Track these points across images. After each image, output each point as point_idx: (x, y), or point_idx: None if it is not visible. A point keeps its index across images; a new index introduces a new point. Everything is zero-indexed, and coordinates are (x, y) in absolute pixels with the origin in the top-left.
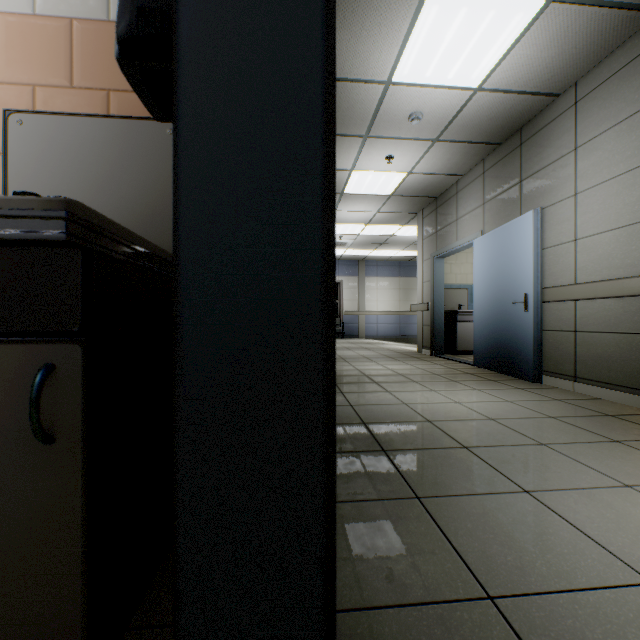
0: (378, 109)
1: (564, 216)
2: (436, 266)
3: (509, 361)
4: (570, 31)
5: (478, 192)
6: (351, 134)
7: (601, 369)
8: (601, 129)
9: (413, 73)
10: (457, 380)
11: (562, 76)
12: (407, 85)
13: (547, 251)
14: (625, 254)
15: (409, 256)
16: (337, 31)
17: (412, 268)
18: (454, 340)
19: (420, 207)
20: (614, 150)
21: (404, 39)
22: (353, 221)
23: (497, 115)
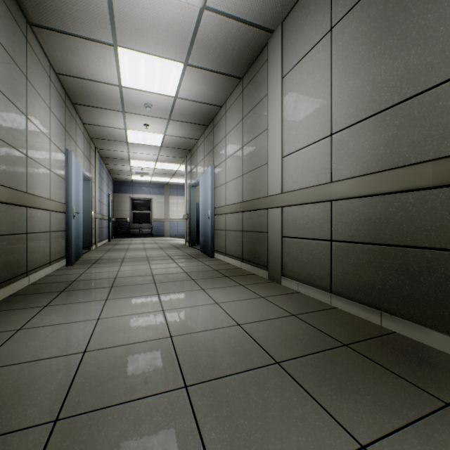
0: (123, 98)
1: (223, 170)
2: (191, 192)
3: (206, 247)
4: (206, 79)
5: (203, 151)
6: (113, 109)
7: (231, 249)
8: (231, 129)
9: (133, 84)
10: (175, 258)
11: (216, 98)
12: (134, 89)
13: (219, 188)
14: (236, 192)
15: None
16: (72, 55)
17: None
18: None
19: (184, 155)
20: (233, 140)
21: (117, 67)
22: (145, 159)
23: (196, 111)
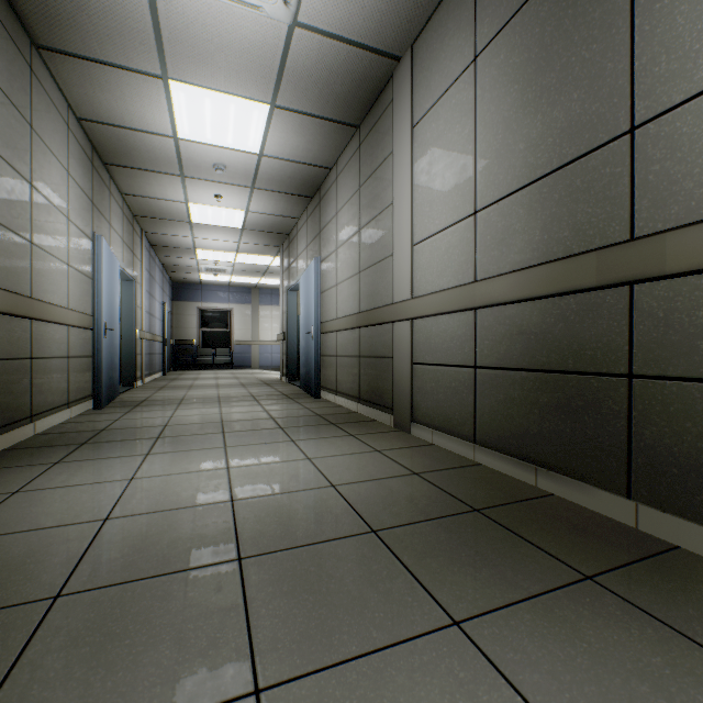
0: (181, 156)
1: (334, 265)
2: (290, 298)
3: (309, 382)
4: (304, 128)
5: (305, 236)
6: (167, 172)
7: (344, 384)
8: (344, 202)
9: (195, 134)
10: (261, 399)
11: (323, 156)
12: (196, 142)
13: (328, 292)
14: (350, 298)
15: None
16: (100, 92)
17: None
18: None
19: (279, 242)
20: (347, 220)
21: (170, 109)
22: (220, 249)
23: (293, 176)
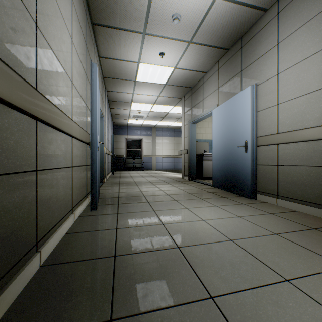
0: (150, 7)
1: (270, 89)
2: (191, 128)
3: (235, 184)
4: None
5: (215, 81)
6: (134, 30)
7: (296, 190)
8: (296, 27)
9: None
10: (203, 198)
11: None
12: None
13: (258, 113)
14: (315, 110)
15: (179, 126)
16: None
17: (180, 132)
18: (201, 171)
19: (183, 94)
20: (306, 39)
21: None
22: (145, 101)
23: (228, 24)
